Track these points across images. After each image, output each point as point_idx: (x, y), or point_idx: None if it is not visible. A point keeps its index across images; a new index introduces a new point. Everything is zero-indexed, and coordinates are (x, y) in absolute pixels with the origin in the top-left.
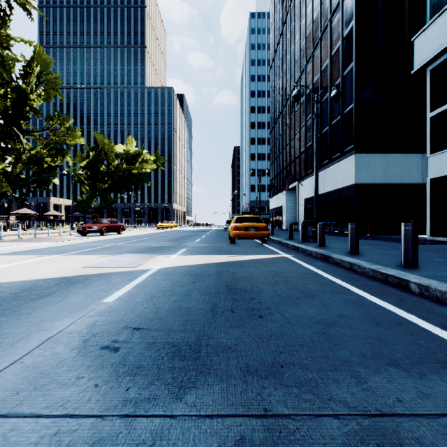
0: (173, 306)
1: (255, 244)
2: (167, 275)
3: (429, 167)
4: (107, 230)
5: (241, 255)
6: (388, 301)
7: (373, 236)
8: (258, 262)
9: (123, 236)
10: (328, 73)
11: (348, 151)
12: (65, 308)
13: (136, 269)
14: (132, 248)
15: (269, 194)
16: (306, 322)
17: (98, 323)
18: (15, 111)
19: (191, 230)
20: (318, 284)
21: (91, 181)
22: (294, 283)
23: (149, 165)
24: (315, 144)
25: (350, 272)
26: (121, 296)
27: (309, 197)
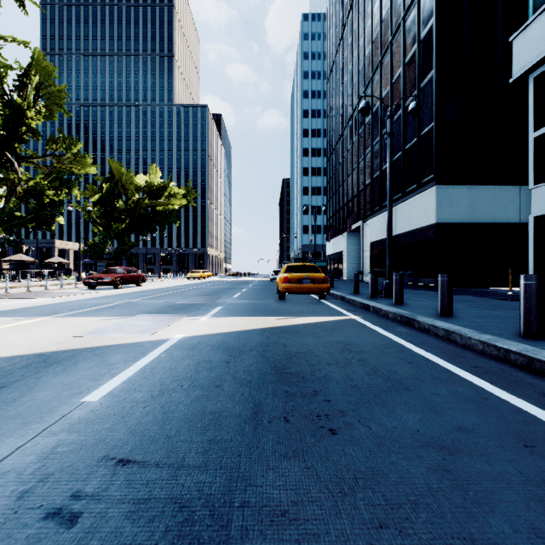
0: (192, 409)
1: (311, 300)
2: (190, 350)
3: (533, 202)
4: (122, 282)
5: (294, 316)
6: (524, 397)
7: (459, 289)
8: (317, 327)
9: (142, 289)
10: (401, 85)
11: (426, 182)
12: (18, 414)
13: (148, 340)
14: (150, 307)
15: (327, 236)
16: (409, 444)
17: (60, 449)
18: (7, 131)
19: (229, 282)
20: (409, 365)
21: (105, 220)
22: (373, 363)
23: (177, 200)
24: (388, 171)
25: (448, 344)
26: (115, 389)
27: (377, 240)
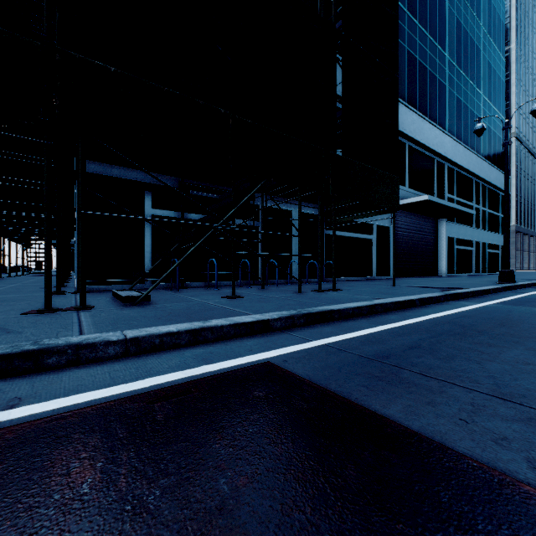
0: None
1: None
2: None
3: None
4: None
5: None
6: None
7: None
8: None
9: None
10: None
11: None
12: None
13: None
14: None
15: None
16: None
17: None
18: None
19: None
20: None
21: None
22: None
23: None
24: None
25: None
26: None
27: None
